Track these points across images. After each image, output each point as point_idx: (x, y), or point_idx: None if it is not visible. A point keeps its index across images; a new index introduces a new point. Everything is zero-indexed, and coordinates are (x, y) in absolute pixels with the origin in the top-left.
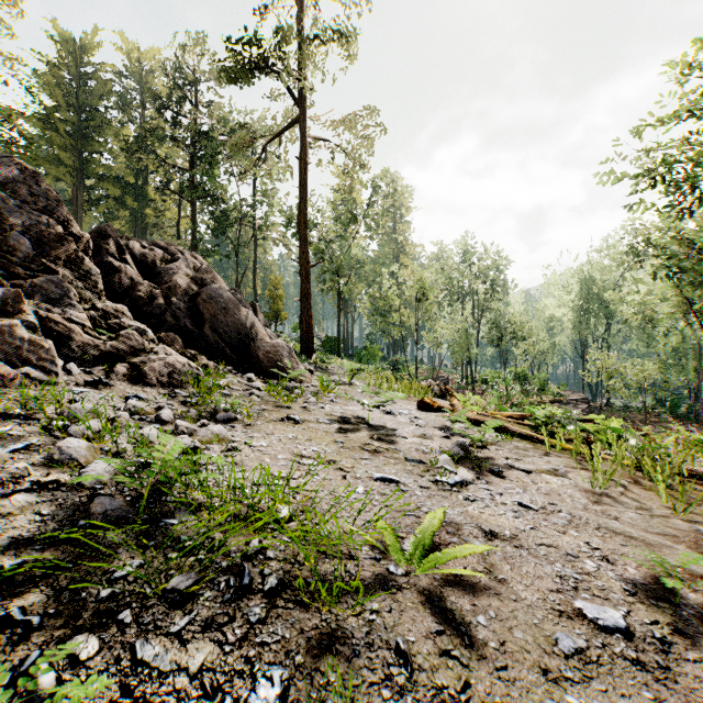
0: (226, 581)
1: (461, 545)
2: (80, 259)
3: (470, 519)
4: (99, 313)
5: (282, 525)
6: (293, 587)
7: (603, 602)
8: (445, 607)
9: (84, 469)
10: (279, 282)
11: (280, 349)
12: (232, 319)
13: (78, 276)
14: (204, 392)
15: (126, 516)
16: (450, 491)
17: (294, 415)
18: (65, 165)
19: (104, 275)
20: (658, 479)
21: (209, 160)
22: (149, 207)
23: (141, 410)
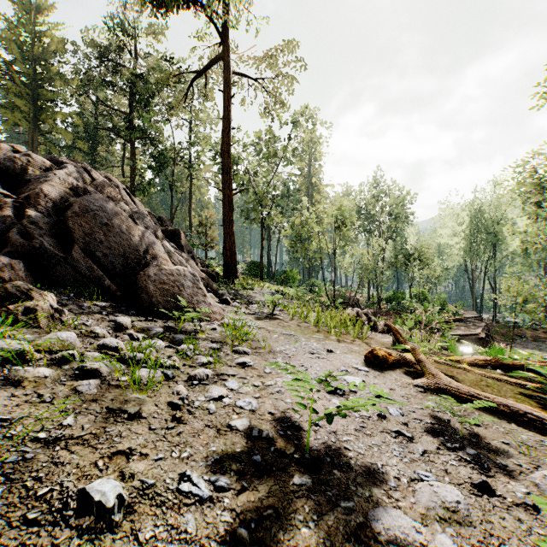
0: None
1: None
2: None
3: None
4: None
5: None
6: None
7: None
8: None
9: None
10: (209, 213)
11: (180, 278)
12: (116, 238)
13: None
14: None
15: None
16: None
17: (105, 488)
18: (22, 111)
19: None
20: None
21: (145, 103)
22: (100, 150)
23: None
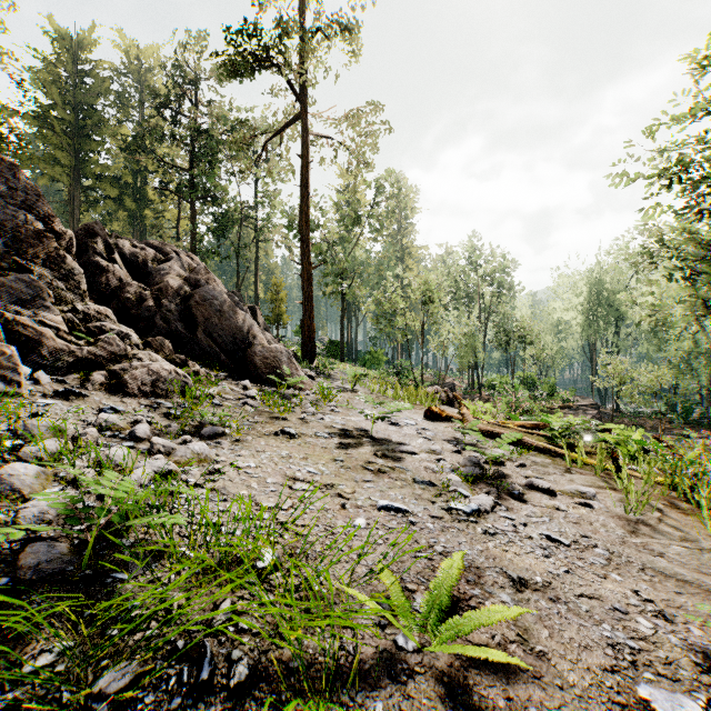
0: (178, 674)
1: (485, 600)
2: (62, 258)
3: (493, 560)
4: (79, 316)
5: (264, 577)
6: (270, 676)
7: (672, 685)
8: (472, 704)
9: (24, 504)
10: (281, 285)
11: (278, 355)
12: (227, 322)
13: (59, 276)
14: (191, 403)
15: (66, 569)
16: (467, 522)
17: (290, 429)
18: (61, 164)
19: (91, 275)
20: (701, 504)
21: (208, 160)
22: (149, 208)
23: (113, 425)
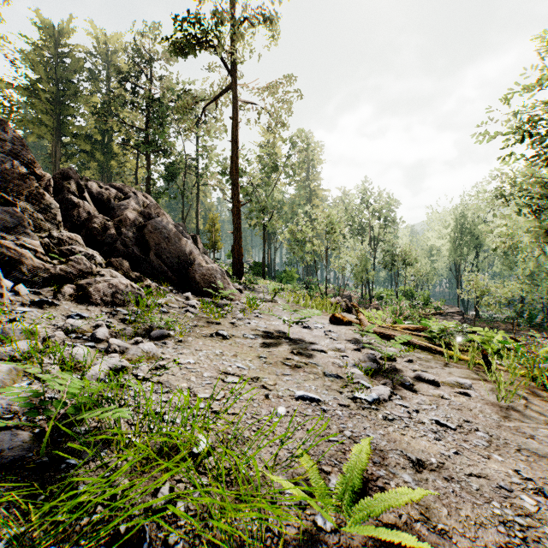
0: None
1: (390, 480)
2: (41, 195)
3: (393, 443)
4: (54, 241)
5: (199, 461)
6: None
7: None
8: None
9: None
10: (216, 219)
11: (214, 272)
12: (173, 246)
13: (39, 209)
14: (143, 310)
15: (26, 456)
16: (369, 409)
17: (223, 331)
18: (46, 125)
19: (65, 209)
20: None
21: (160, 121)
22: (114, 159)
23: (78, 328)
